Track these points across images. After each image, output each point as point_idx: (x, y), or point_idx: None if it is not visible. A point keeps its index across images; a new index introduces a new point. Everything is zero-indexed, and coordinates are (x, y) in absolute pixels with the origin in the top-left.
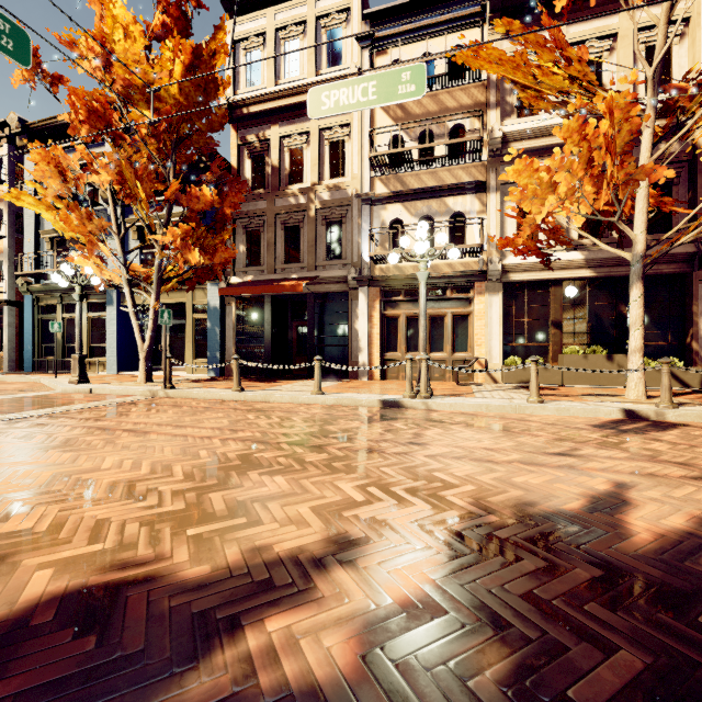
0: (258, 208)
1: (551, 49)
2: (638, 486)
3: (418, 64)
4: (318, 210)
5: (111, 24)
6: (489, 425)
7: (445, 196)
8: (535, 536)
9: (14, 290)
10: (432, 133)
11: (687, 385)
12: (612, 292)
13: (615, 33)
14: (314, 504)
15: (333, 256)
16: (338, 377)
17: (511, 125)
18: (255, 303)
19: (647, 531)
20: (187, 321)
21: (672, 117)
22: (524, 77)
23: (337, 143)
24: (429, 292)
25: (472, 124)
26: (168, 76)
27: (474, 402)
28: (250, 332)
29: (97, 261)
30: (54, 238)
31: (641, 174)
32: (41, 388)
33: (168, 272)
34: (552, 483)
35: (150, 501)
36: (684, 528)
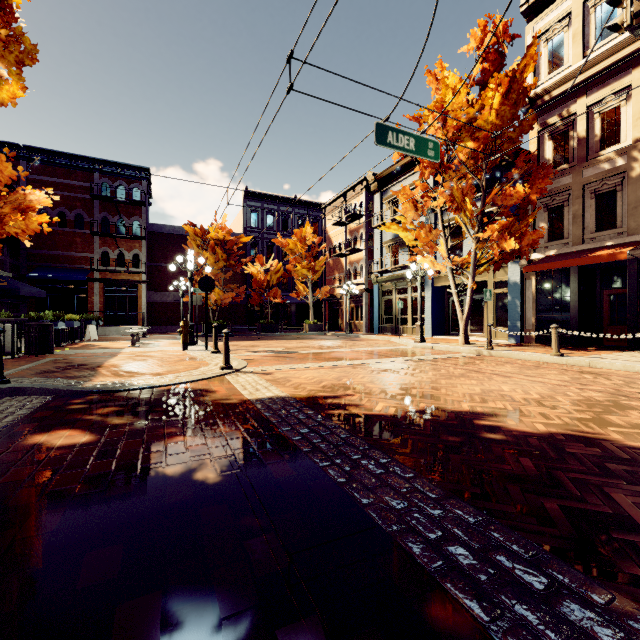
0: (561, 185)
1: None
2: None
3: None
4: None
5: (444, 92)
6: None
7: None
8: None
9: (368, 282)
10: None
11: None
12: None
13: None
14: None
15: None
16: None
17: None
18: (557, 275)
19: None
20: None
21: None
22: None
23: None
24: None
25: None
26: (488, 110)
27: None
28: (552, 303)
29: (430, 259)
30: (390, 245)
31: None
32: (397, 344)
33: (481, 259)
34: None
35: (562, 411)
36: None
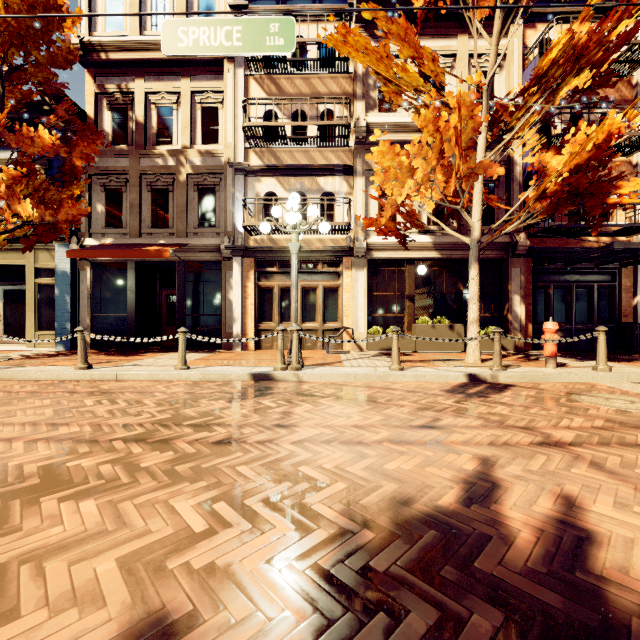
0: (119, 166)
1: (410, 44)
2: (500, 460)
3: (287, 17)
4: (189, 174)
5: None
6: (358, 396)
7: (317, 176)
8: (418, 560)
9: None
10: (305, 114)
11: (505, 349)
12: (452, 271)
13: (455, 54)
14: (127, 549)
15: (206, 223)
16: (211, 348)
17: (374, 117)
18: (115, 268)
19: (526, 526)
20: (26, 287)
21: (498, 128)
22: (387, 70)
23: (210, 108)
24: (302, 265)
25: (341, 111)
26: None
27: (343, 371)
28: (110, 301)
29: None
30: None
31: (480, 169)
32: None
33: None
34: (423, 466)
35: None
36: (556, 514)
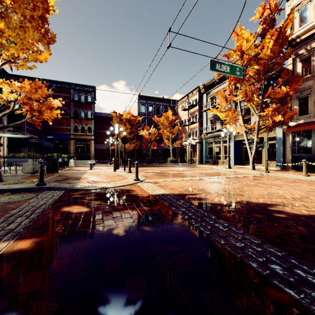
0: (306, 86)
1: None
2: None
3: None
4: None
5: (241, 41)
6: None
7: None
8: None
9: (199, 138)
10: None
11: None
12: None
13: None
14: None
15: None
16: None
17: None
18: (304, 133)
19: None
20: None
21: None
22: None
23: None
24: None
25: None
26: (266, 49)
27: None
28: (301, 148)
29: (234, 126)
30: (211, 120)
31: None
32: (216, 169)
33: (261, 126)
34: None
35: (314, 204)
36: None
